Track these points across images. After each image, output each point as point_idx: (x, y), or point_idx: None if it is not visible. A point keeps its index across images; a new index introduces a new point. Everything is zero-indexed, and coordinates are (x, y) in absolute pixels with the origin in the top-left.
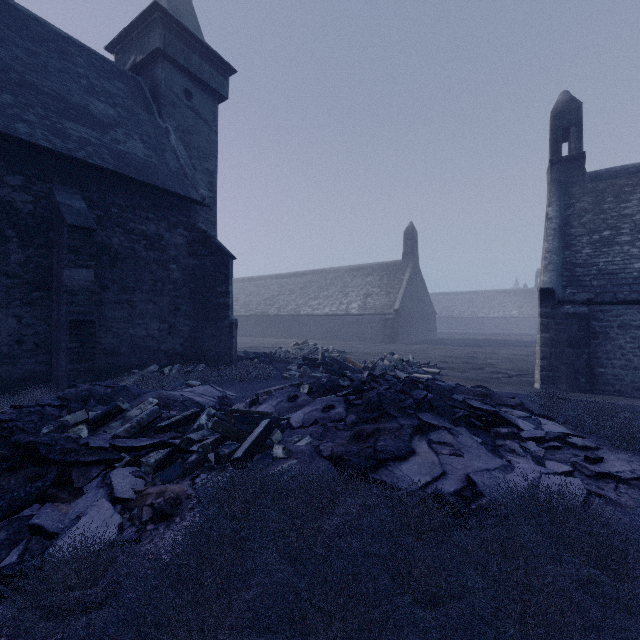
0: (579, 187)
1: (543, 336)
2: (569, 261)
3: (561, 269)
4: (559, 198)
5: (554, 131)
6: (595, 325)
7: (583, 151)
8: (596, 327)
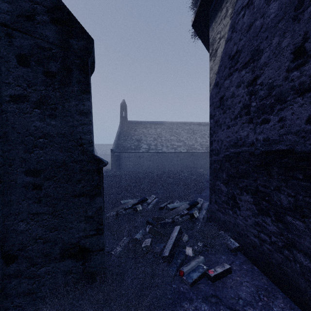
0: (125, 124)
1: (111, 159)
2: (118, 143)
3: (116, 145)
4: (121, 126)
5: (121, 109)
6: (120, 157)
7: (126, 116)
8: (121, 157)
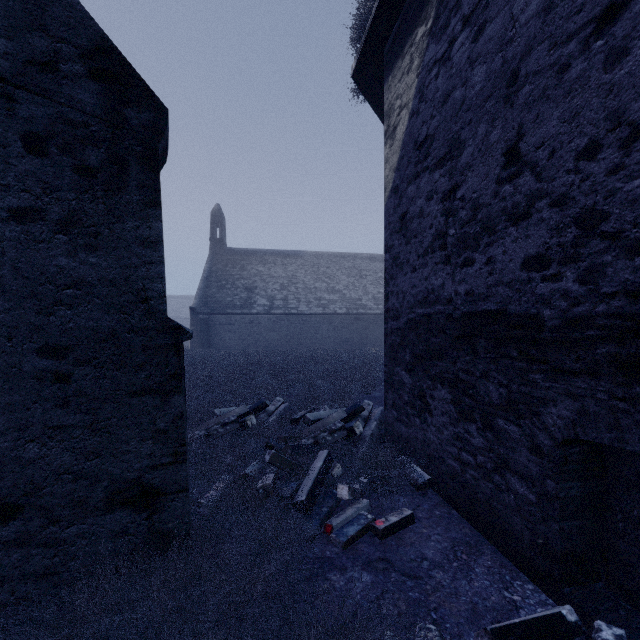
0: (221, 255)
1: (192, 328)
2: (207, 294)
3: (203, 298)
4: (212, 260)
5: (212, 223)
6: (211, 323)
7: (223, 238)
8: (212, 324)
